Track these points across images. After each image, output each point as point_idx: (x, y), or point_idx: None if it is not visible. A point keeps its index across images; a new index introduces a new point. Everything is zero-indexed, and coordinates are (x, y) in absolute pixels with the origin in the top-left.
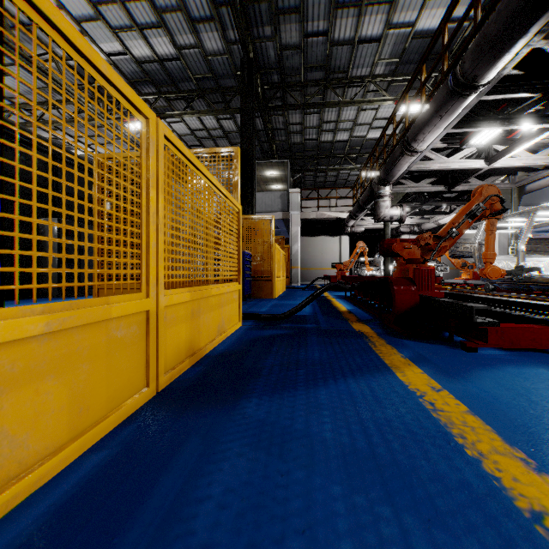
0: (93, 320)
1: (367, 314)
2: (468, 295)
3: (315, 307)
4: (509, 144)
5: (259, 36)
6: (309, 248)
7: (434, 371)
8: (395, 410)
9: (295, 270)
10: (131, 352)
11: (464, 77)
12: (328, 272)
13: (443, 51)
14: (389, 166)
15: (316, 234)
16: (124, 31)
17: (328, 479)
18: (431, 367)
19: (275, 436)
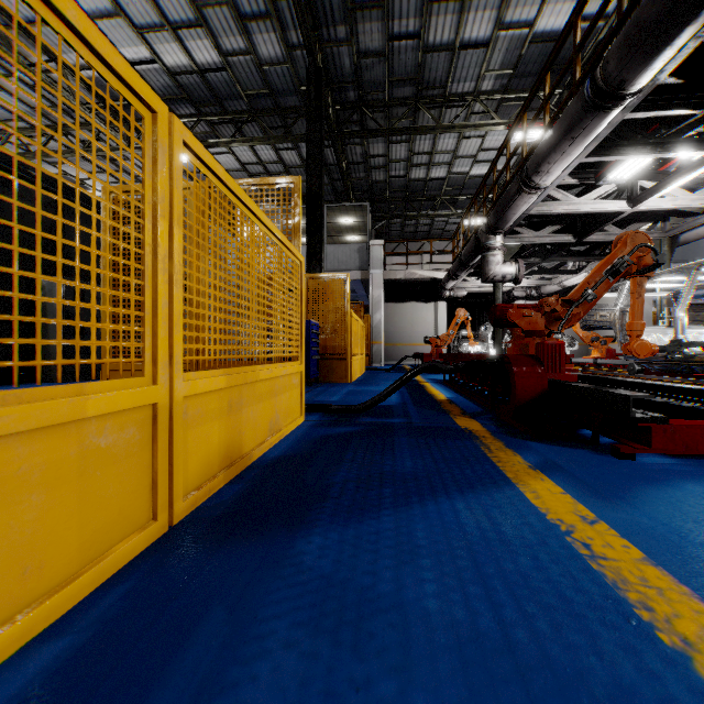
0: (51, 422)
1: (474, 404)
2: (614, 379)
3: (404, 395)
4: (661, 179)
5: (330, 39)
6: (395, 317)
7: (580, 491)
8: (532, 557)
9: (377, 346)
10: (126, 469)
11: (607, 83)
12: (419, 349)
13: (574, 53)
14: (501, 209)
15: (404, 300)
16: (153, 31)
17: (436, 698)
18: (574, 484)
19: (347, 606)
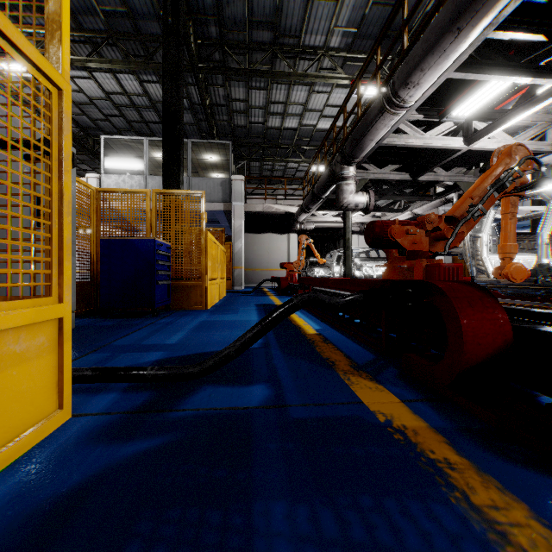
0: None
1: (356, 343)
2: None
3: None
4: (498, 117)
5: None
6: (254, 246)
7: None
8: None
9: (238, 271)
10: None
11: None
12: (275, 273)
13: None
14: (359, 134)
15: (262, 231)
16: None
17: None
18: None
19: None
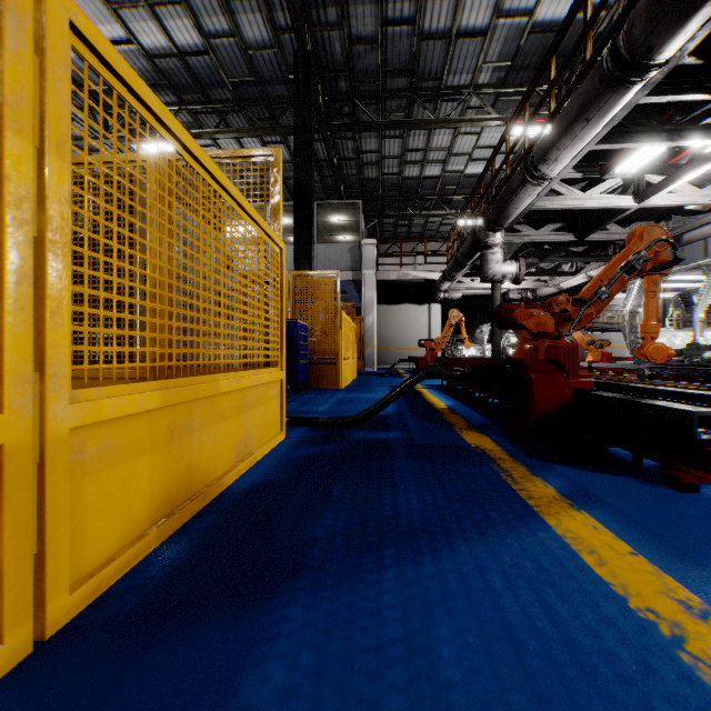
0: None
1: (480, 415)
2: (642, 387)
3: (400, 403)
4: (671, 172)
5: (320, 23)
6: (388, 320)
7: (654, 548)
8: (643, 710)
9: (370, 350)
10: None
11: (631, 52)
12: (413, 352)
13: (584, 30)
14: (502, 203)
15: (397, 302)
16: (127, 8)
17: None
18: (640, 535)
19: None
